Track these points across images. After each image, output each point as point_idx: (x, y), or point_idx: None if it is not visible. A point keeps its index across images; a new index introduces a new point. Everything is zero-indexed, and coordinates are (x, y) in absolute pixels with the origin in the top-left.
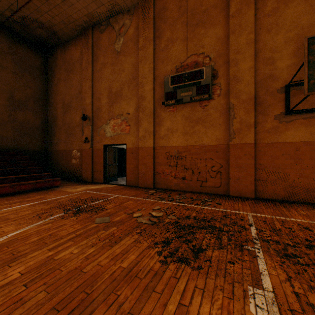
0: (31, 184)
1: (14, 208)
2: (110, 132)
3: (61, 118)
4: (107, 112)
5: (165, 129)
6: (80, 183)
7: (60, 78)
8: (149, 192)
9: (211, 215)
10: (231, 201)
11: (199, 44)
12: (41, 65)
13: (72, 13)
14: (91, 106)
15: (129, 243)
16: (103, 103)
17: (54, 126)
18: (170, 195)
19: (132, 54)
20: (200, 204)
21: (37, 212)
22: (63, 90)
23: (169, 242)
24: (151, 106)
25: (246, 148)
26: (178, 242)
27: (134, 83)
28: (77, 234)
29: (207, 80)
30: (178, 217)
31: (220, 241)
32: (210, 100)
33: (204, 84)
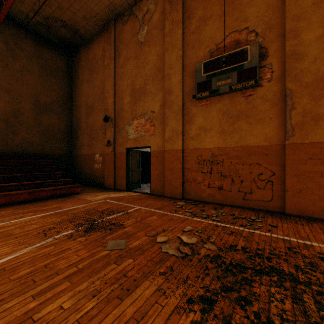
0: (50, 190)
1: (24, 219)
2: (133, 134)
3: (84, 121)
4: (130, 112)
5: (196, 128)
6: (102, 190)
7: (83, 79)
8: (177, 204)
9: (269, 246)
10: (290, 222)
11: (240, 17)
12: (66, 67)
13: (93, 6)
14: (113, 106)
15: (147, 295)
16: (125, 102)
17: (78, 130)
18: (203, 210)
19: (157, 43)
20: (247, 226)
21: (45, 226)
22: (86, 92)
23: (212, 301)
24: (179, 101)
25: (312, 149)
26: (227, 303)
27: (159, 76)
28: (79, 268)
29: (252, 62)
30: (219, 247)
31: (303, 309)
32: (257, 87)
33: (248, 68)
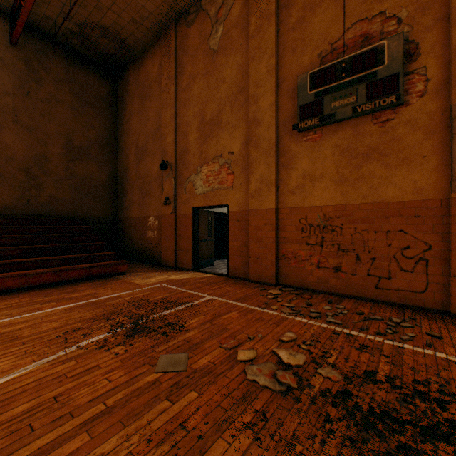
0: (84, 269)
1: (41, 313)
2: (203, 187)
3: (134, 169)
4: (197, 155)
5: (297, 176)
6: (158, 269)
7: (132, 110)
8: (268, 293)
9: (436, 376)
10: None
11: None
12: (108, 94)
13: (144, 2)
14: (174, 146)
15: None
16: (191, 140)
17: (125, 182)
18: (311, 303)
19: (237, 50)
20: (388, 335)
21: (69, 326)
22: (136, 128)
23: None
24: (271, 134)
25: None
26: None
27: (240, 99)
28: (108, 405)
29: (392, 67)
30: (345, 375)
31: None
32: (400, 107)
33: (384, 76)
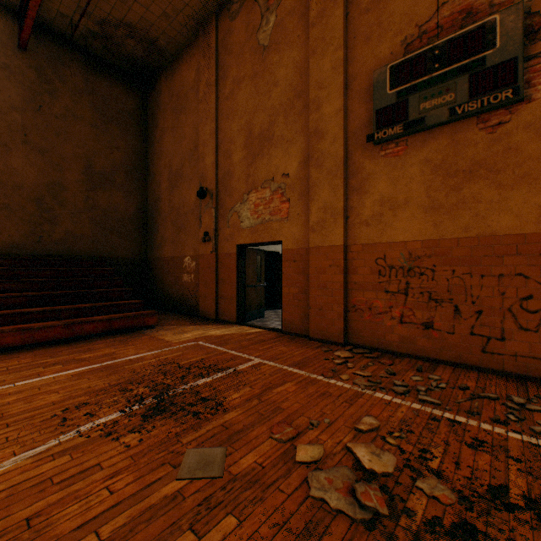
0: (103, 322)
1: (40, 380)
2: (250, 219)
3: (167, 199)
4: (243, 179)
5: (373, 202)
6: (195, 321)
7: (165, 126)
8: (334, 356)
9: None
10: None
11: None
12: (137, 109)
13: None
14: (215, 169)
15: None
16: (235, 161)
17: (156, 215)
18: (394, 372)
19: (293, 44)
20: (511, 424)
21: (72, 399)
22: (169, 148)
23: None
24: (338, 149)
25: None
26: None
27: (298, 106)
28: (101, 538)
29: (507, 50)
30: (460, 493)
31: None
32: (518, 104)
33: (495, 64)
